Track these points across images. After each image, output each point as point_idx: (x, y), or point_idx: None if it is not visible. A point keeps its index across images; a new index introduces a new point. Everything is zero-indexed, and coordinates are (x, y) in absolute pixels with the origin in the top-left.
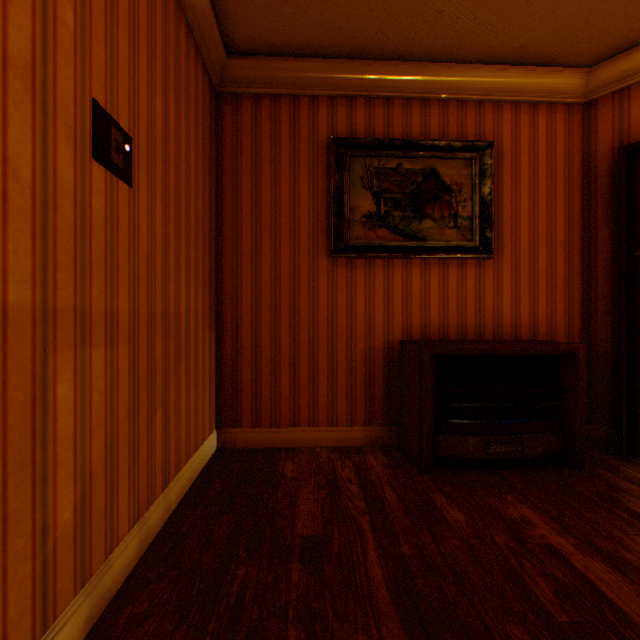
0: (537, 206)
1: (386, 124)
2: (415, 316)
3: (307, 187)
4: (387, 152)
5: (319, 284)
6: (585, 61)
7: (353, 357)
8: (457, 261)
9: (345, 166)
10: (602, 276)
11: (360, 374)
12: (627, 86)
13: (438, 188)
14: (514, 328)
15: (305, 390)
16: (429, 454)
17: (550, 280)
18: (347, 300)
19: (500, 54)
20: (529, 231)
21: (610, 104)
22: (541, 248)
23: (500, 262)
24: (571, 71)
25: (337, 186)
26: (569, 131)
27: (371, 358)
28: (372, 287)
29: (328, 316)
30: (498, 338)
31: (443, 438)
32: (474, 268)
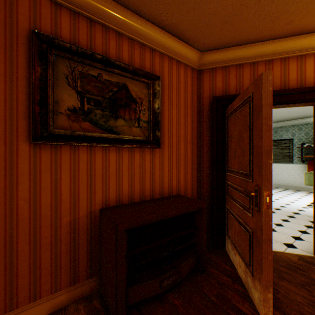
0: (180, 119)
1: (89, 39)
2: (112, 189)
3: (3, 70)
4: (90, 61)
5: (19, 168)
6: (201, 48)
7: (58, 231)
8: (140, 149)
9: (49, 61)
10: (206, 159)
11: (66, 244)
12: (215, 67)
13: (128, 98)
14: (170, 189)
15: (0, 278)
16: (124, 308)
17: (185, 160)
18: (52, 181)
19: (165, 23)
20: (177, 133)
21: (209, 74)
22: (182, 143)
23: (163, 150)
24: (195, 50)
25: (41, 77)
26: (193, 82)
27: (76, 228)
28: (77, 169)
29: (30, 198)
30: (162, 196)
31: (134, 289)
32: (150, 154)
